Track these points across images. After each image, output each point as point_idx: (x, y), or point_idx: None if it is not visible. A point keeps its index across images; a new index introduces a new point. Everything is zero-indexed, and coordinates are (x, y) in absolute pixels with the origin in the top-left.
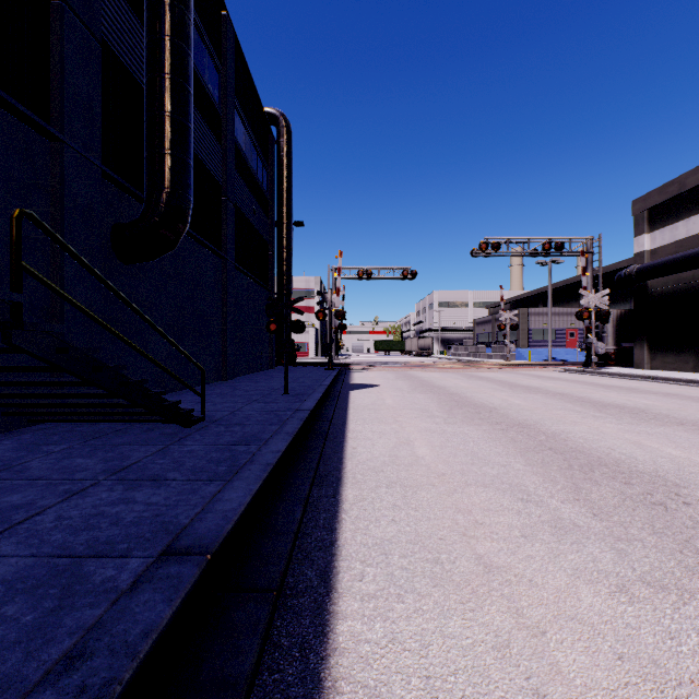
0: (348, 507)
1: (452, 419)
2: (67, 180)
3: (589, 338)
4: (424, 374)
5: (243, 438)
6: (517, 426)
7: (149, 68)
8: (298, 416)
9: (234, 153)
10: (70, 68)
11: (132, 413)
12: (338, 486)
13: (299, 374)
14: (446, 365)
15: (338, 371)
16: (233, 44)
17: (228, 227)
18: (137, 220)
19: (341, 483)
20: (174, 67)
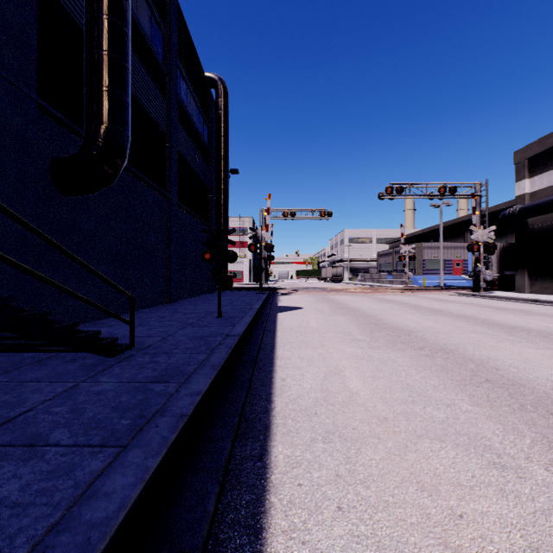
0: (279, 479)
1: (376, 344)
2: None
3: (478, 266)
4: (339, 297)
5: (164, 372)
6: (440, 351)
7: (86, 9)
8: (227, 343)
9: (177, 106)
10: None
11: (50, 344)
12: (265, 439)
13: (234, 297)
14: (357, 289)
15: (267, 295)
16: (176, 12)
17: (172, 170)
18: (75, 153)
19: (269, 433)
20: (110, 8)
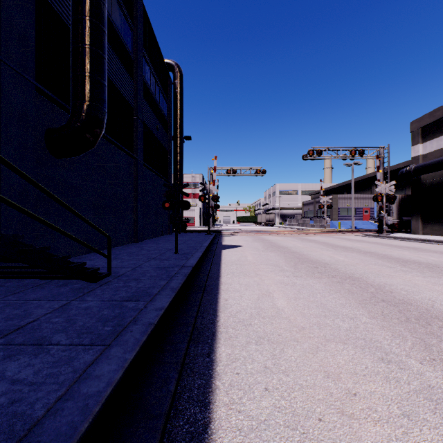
0: (222, 370)
1: (298, 273)
2: (3, 90)
3: (381, 213)
4: (271, 237)
5: (135, 293)
6: (348, 279)
7: (73, 12)
8: (183, 272)
9: (142, 87)
10: (6, 4)
11: (47, 272)
12: (212, 342)
13: (188, 237)
14: (285, 231)
15: (213, 236)
16: (142, 12)
17: (138, 137)
18: (64, 125)
19: (215, 338)
20: (91, 11)
